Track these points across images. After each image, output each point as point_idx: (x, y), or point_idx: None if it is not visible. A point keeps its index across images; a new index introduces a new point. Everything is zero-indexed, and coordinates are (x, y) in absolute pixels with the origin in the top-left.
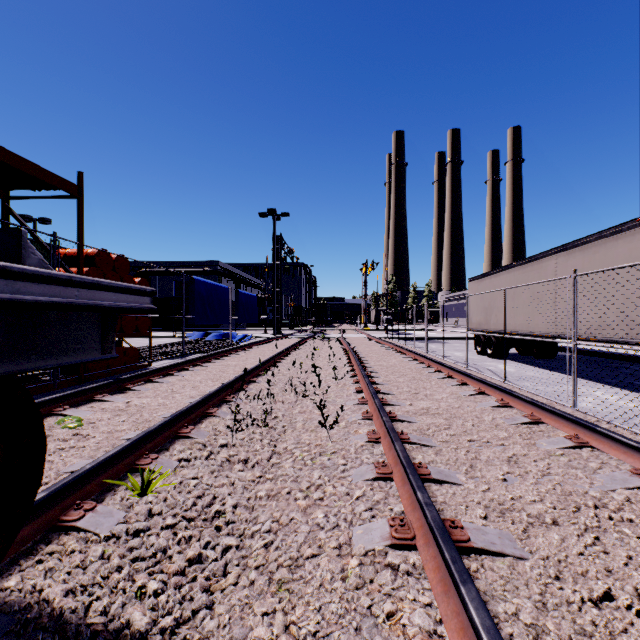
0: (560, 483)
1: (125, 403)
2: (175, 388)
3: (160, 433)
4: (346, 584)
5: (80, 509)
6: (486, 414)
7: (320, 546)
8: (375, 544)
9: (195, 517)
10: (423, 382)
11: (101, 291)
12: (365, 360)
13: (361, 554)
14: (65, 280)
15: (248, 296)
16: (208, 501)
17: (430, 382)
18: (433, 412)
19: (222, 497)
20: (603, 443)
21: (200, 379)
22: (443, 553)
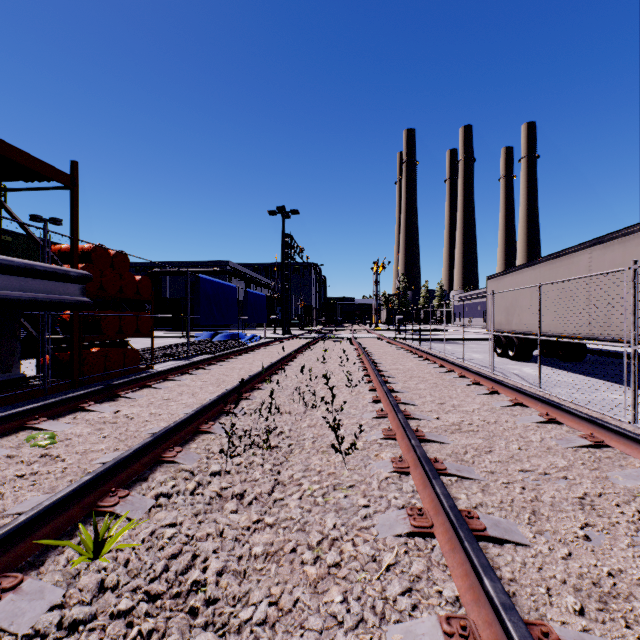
0: None
1: (112, 413)
2: (172, 395)
3: (137, 458)
4: None
5: None
6: (532, 432)
7: None
8: None
9: (162, 595)
10: (447, 389)
11: None
12: (379, 363)
13: None
14: None
15: (257, 295)
16: (184, 565)
17: (455, 390)
18: (466, 429)
19: (204, 557)
20: None
21: (201, 384)
22: None
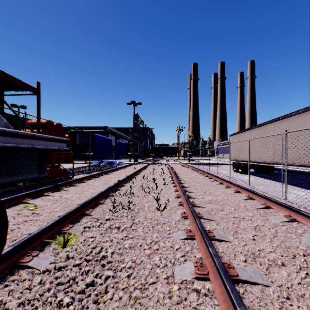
0: (283, 241)
1: (59, 197)
2: (84, 189)
3: (75, 213)
4: (171, 301)
5: (30, 255)
6: (241, 203)
7: (157, 277)
8: (187, 277)
9: (91, 259)
10: (208, 186)
11: (36, 140)
12: (179, 175)
13: (179, 282)
14: (13, 134)
15: (121, 143)
16: (98, 250)
17: (212, 186)
18: (214, 202)
19: (106, 248)
20: (304, 219)
21: (97, 184)
22: (226, 285)
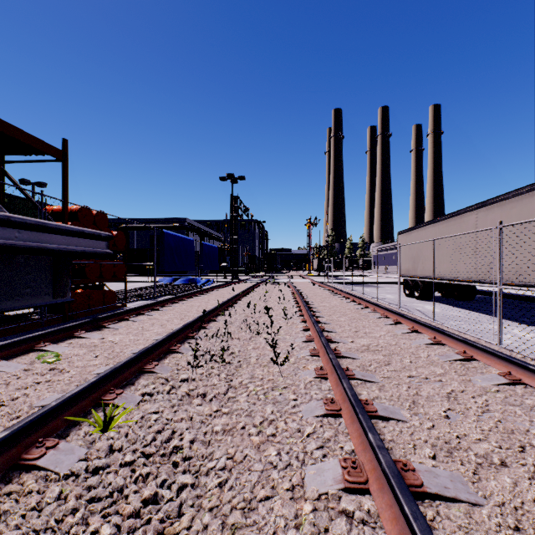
0: (501, 420)
1: (100, 339)
2: (145, 326)
3: (126, 369)
4: (300, 533)
5: (42, 447)
6: (421, 351)
7: (273, 487)
8: (328, 487)
9: (153, 453)
10: (362, 321)
11: (48, 233)
12: (310, 301)
13: (314, 498)
14: (1, 220)
15: (210, 247)
16: (167, 436)
17: (368, 321)
18: (373, 349)
19: (180, 432)
20: None
21: (167, 318)
22: (402, 506)
